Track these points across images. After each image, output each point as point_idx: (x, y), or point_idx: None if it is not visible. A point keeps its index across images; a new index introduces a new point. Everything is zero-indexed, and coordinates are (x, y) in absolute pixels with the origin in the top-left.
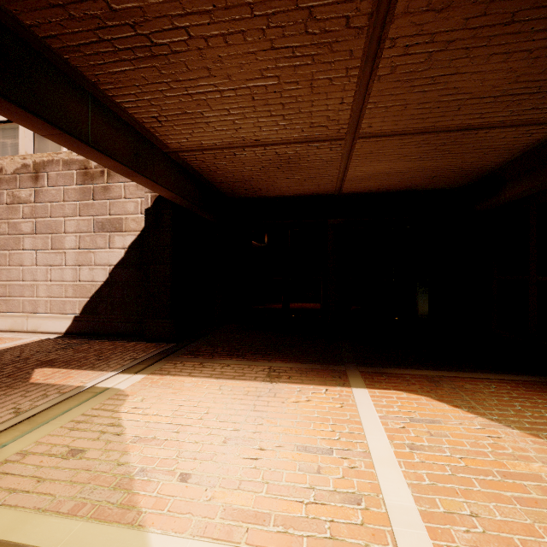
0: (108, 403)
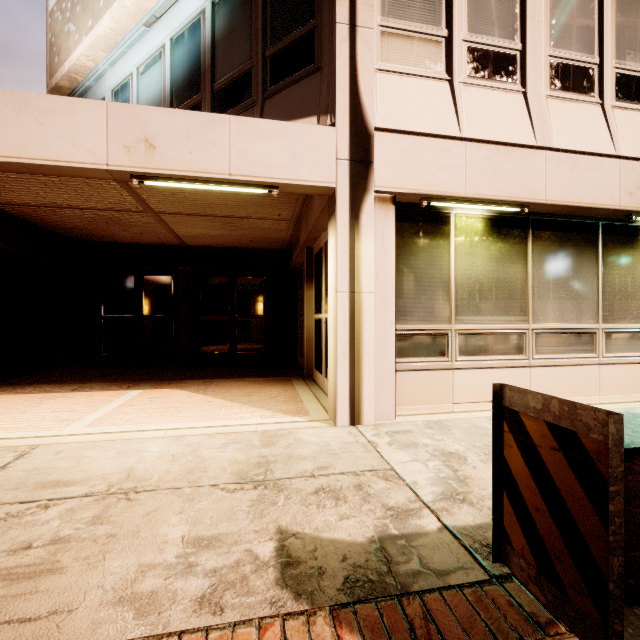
0: None
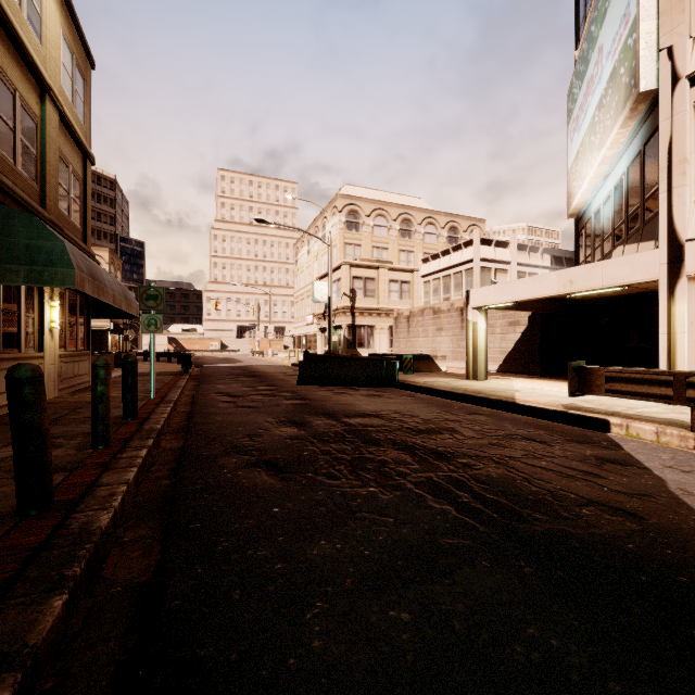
0: (510, 379)
